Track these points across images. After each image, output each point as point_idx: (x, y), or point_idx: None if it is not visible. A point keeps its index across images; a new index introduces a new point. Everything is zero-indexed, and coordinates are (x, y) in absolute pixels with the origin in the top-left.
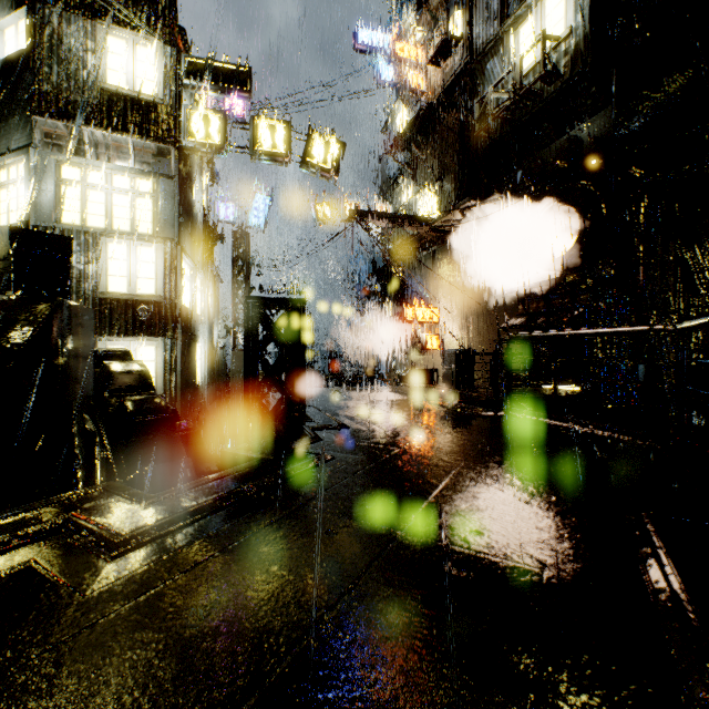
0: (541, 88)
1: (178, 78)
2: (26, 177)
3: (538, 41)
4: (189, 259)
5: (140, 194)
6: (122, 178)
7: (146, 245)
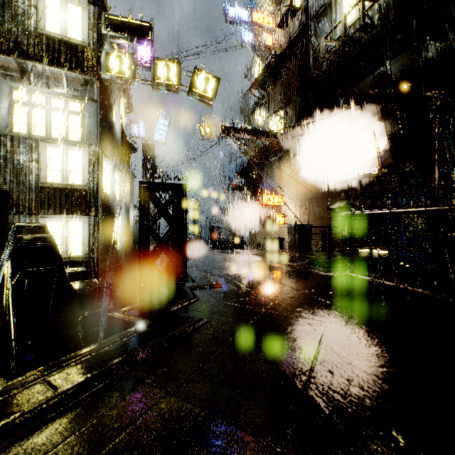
0: (359, 37)
1: (100, 30)
2: None
3: (359, 1)
4: (109, 160)
5: (71, 112)
6: (58, 101)
7: (76, 149)
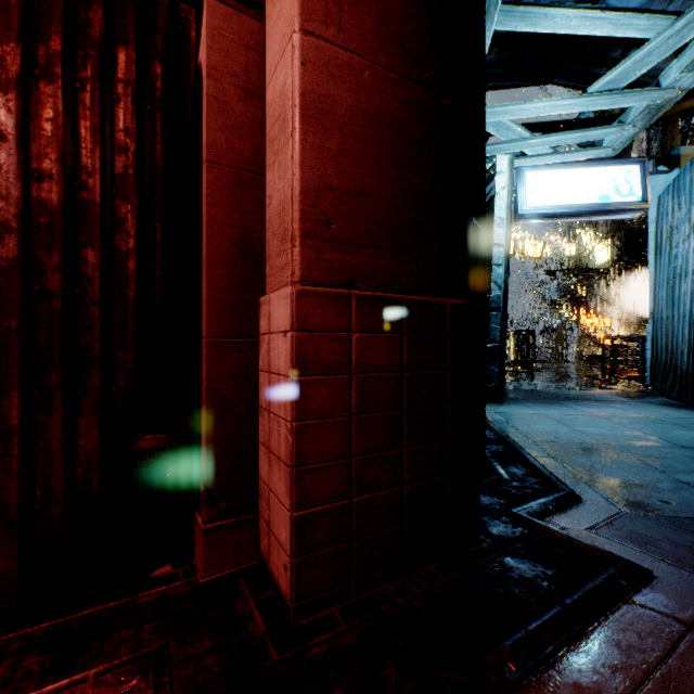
0: None
1: None
2: None
3: None
4: None
5: None
6: None
7: None
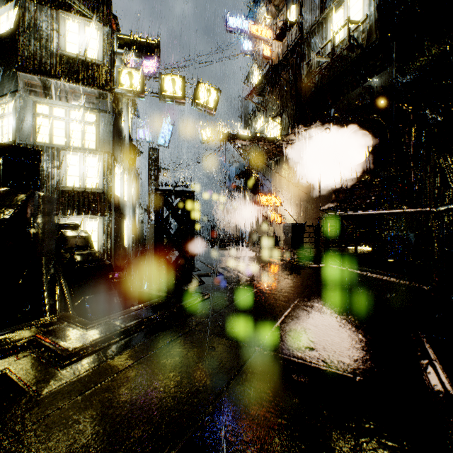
0: (347, 54)
1: (112, 48)
2: (13, 112)
3: (345, 24)
4: (120, 165)
5: (87, 123)
6: (76, 113)
7: (92, 156)
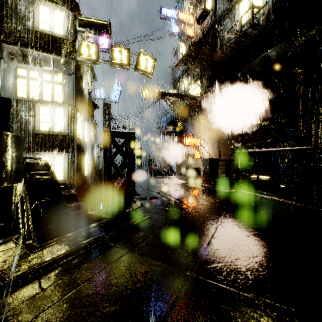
0: (250, 32)
1: (75, 27)
2: None
3: (250, 8)
4: (81, 115)
5: (56, 83)
6: (47, 75)
7: (59, 107)
